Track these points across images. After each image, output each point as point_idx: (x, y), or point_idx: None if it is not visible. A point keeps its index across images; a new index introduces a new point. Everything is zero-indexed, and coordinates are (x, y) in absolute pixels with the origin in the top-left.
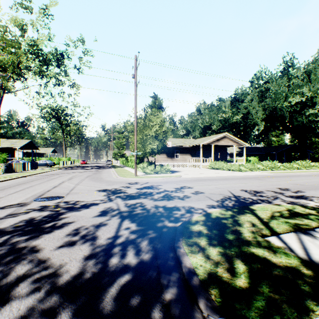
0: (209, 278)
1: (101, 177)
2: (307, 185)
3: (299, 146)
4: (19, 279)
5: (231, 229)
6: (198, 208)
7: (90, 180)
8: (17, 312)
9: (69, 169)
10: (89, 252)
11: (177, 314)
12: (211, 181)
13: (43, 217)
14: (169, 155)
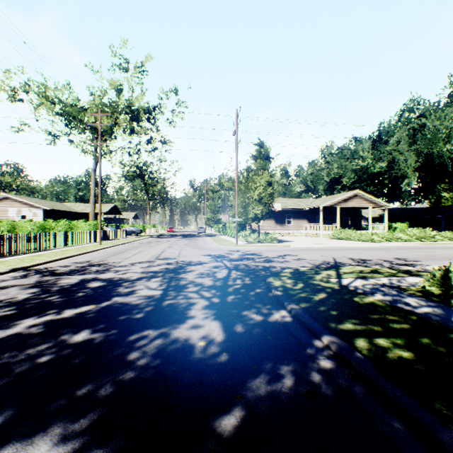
0: (280, 286)
1: (199, 245)
2: (439, 256)
3: None
4: (186, 284)
5: (308, 275)
6: (292, 267)
7: (190, 248)
8: (194, 289)
9: (160, 238)
10: (215, 280)
11: (261, 293)
12: (322, 250)
13: (174, 267)
14: (278, 221)
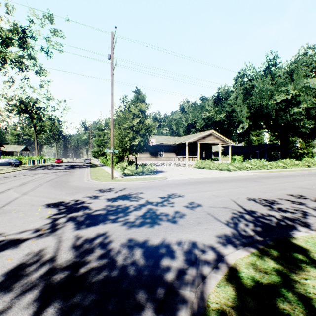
0: None
1: (68, 180)
2: (315, 188)
3: (281, 145)
4: None
5: None
6: (204, 245)
7: (49, 186)
8: None
9: (36, 170)
10: None
11: None
12: (203, 184)
13: None
14: (152, 154)
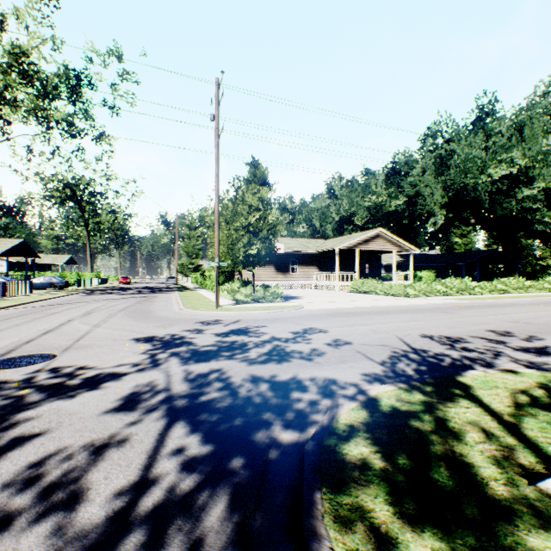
0: None
1: (150, 309)
2: (537, 323)
3: (503, 253)
4: None
5: (441, 452)
6: (345, 382)
7: (126, 317)
8: None
9: (94, 294)
10: None
11: None
12: (359, 316)
13: None
14: (279, 268)
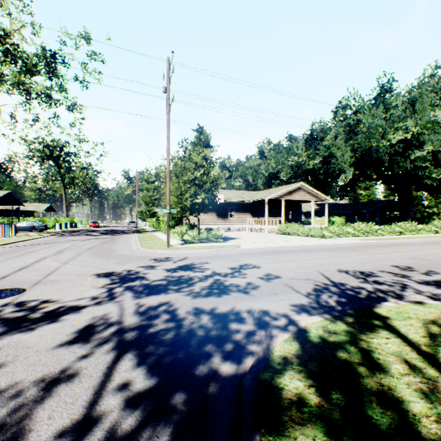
0: None
1: (113, 248)
2: (432, 259)
3: (399, 202)
4: None
5: (370, 385)
6: (277, 313)
7: (91, 255)
8: None
9: (67, 236)
10: None
11: None
12: (285, 254)
13: None
14: (220, 215)
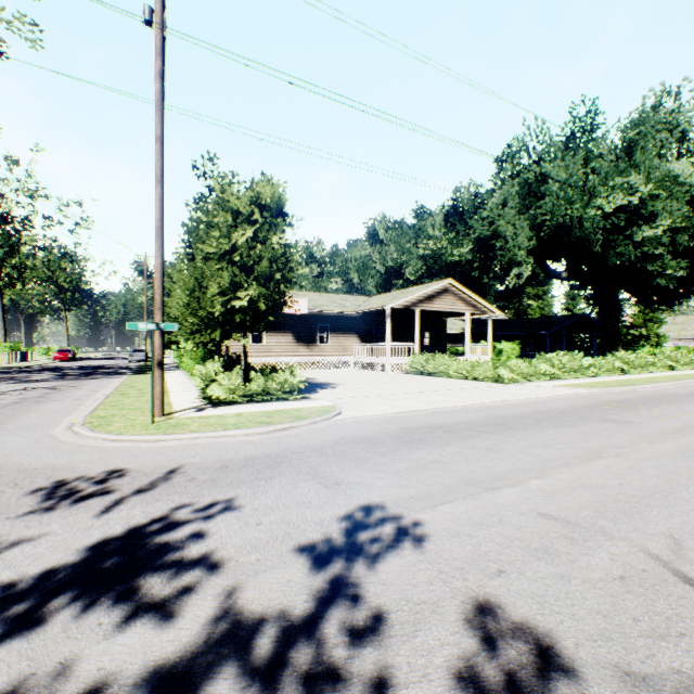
0: None
1: None
2: None
3: (603, 318)
4: None
5: None
6: None
7: None
8: None
9: None
10: None
11: None
12: (463, 440)
13: None
14: (301, 337)
